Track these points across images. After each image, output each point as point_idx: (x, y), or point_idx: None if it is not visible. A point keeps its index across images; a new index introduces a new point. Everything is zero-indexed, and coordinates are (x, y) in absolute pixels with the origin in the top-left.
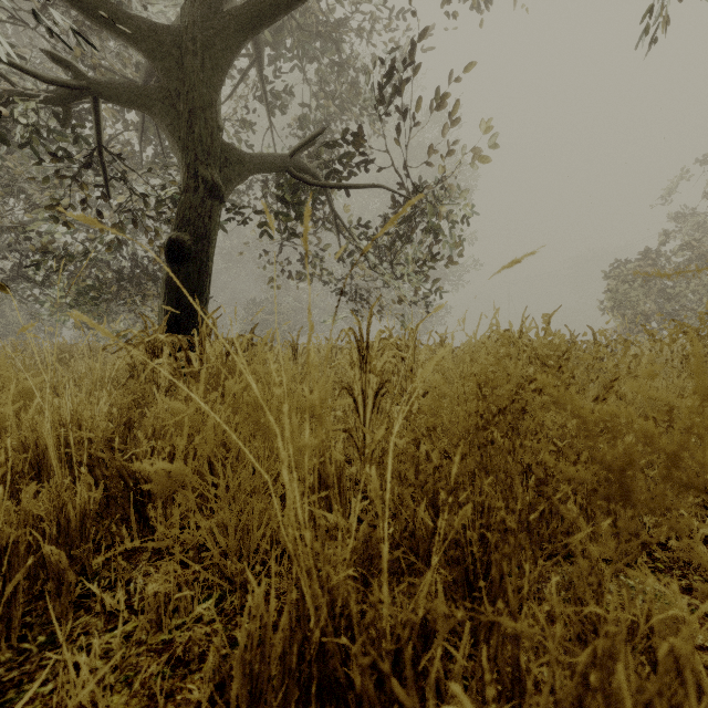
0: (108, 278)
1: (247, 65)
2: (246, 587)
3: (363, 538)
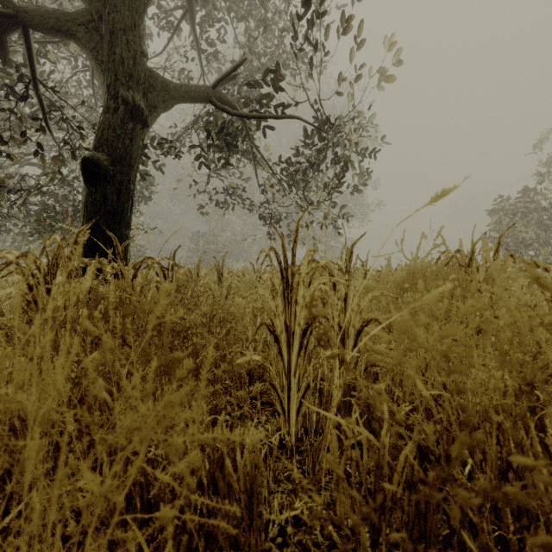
0: (67, 211)
1: (182, 19)
2: None
3: None
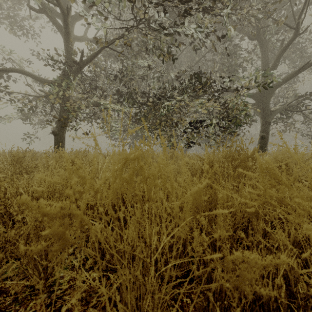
0: None
1: None
2: None
3: None
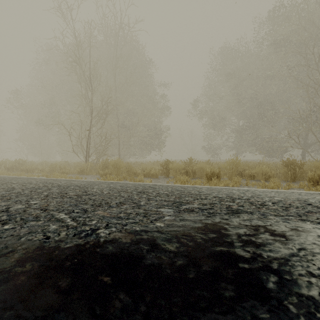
0: None
1: None
2: None
3: None
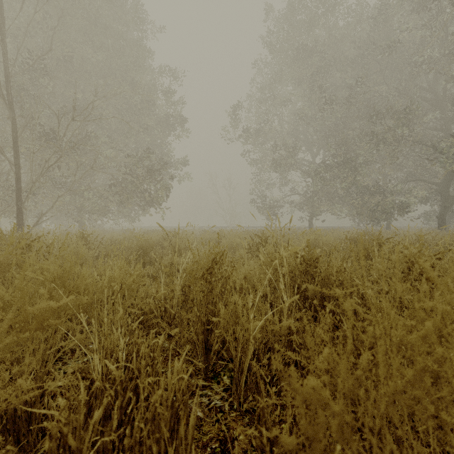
0: None
1: None
2: None
3: None
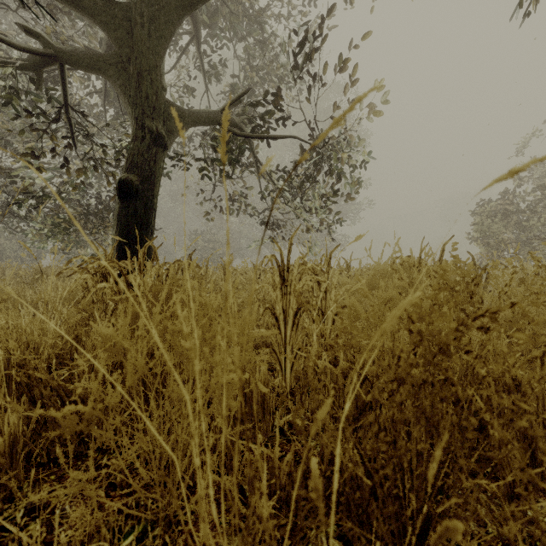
0: (79, 213)
1: (188, 42)
2: (169, 520)
3: (288, 468)
